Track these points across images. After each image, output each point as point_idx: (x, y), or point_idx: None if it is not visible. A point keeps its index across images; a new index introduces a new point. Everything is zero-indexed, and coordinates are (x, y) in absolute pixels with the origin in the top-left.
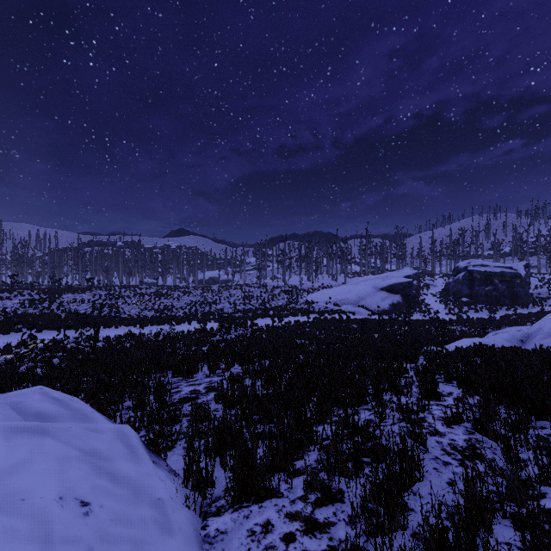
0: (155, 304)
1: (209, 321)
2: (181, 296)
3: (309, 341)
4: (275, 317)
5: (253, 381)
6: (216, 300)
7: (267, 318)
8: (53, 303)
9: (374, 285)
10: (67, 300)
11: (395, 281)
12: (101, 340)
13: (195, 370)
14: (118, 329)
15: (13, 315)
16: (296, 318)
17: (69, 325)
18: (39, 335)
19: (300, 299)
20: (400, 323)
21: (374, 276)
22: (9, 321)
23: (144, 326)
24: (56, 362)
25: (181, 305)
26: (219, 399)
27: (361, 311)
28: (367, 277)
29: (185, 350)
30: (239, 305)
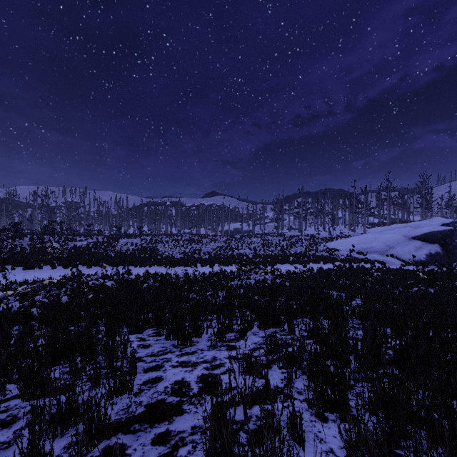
0: (186, 248)
1: (231, 265)
2: (208, 242)
3: (348, 294)
4: (295, 263)
5: (286, 376)
6: (238, 246)
7: (286, 264)
8: (110, 245)
9: (403, 233)
10: (121, 243)
11: (432, 230)
12: (130, 278)
13: (198, 331)
14: (151, 268)
15: (77, 253)
16: (317, 265)
17: (113, 263)
18: (88, 270)
19: (319, 247)
20: (452, 276)
21: (402, 225)
22: (71, 258)
23: (172, 267)
24: (64, 301)
25: (208, 249)
26: (215, 438)
27: (391, 260)
28: (392, 226)
29: (200, 295)
30: (259, 251)
